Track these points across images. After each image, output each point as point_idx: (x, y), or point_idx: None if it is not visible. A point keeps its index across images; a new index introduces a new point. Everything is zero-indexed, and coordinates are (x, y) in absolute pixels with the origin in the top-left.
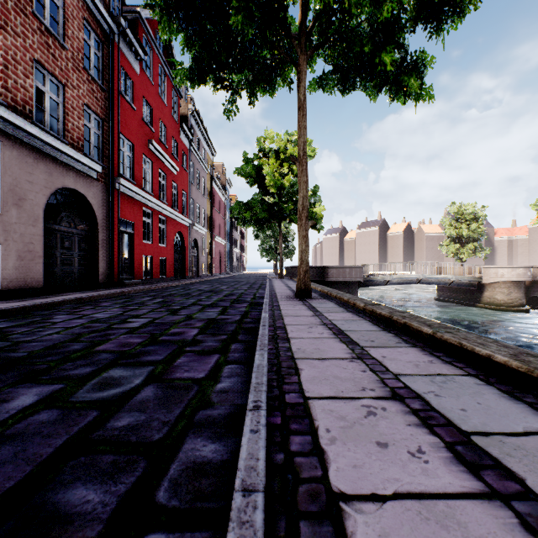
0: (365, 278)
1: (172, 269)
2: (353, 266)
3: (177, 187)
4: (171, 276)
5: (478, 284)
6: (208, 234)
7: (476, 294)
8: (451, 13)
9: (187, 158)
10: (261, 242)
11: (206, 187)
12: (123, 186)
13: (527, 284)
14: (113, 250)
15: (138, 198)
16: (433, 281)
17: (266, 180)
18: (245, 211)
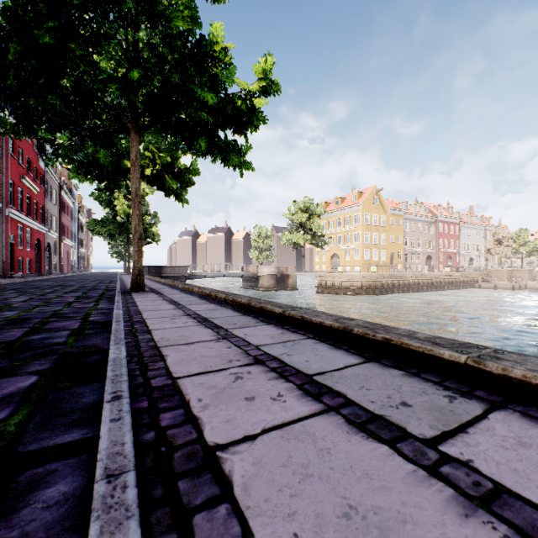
0: (190, 274)
1: (34, 267)
2: (181, 266)
3: (37, 203)
4: (33, 273)
5: (257, 277)
6: (58, 236)
7: (257, 283)
8: (187, 184)
9: (44, 177)
10: (112, 245)
11: (57, 197)
12: (11, 213)
13: (279, 276)
14: (5, 255)
15: (17, 219)
16: (233, 275)
17: (117, 208)
18: (101, 227)
